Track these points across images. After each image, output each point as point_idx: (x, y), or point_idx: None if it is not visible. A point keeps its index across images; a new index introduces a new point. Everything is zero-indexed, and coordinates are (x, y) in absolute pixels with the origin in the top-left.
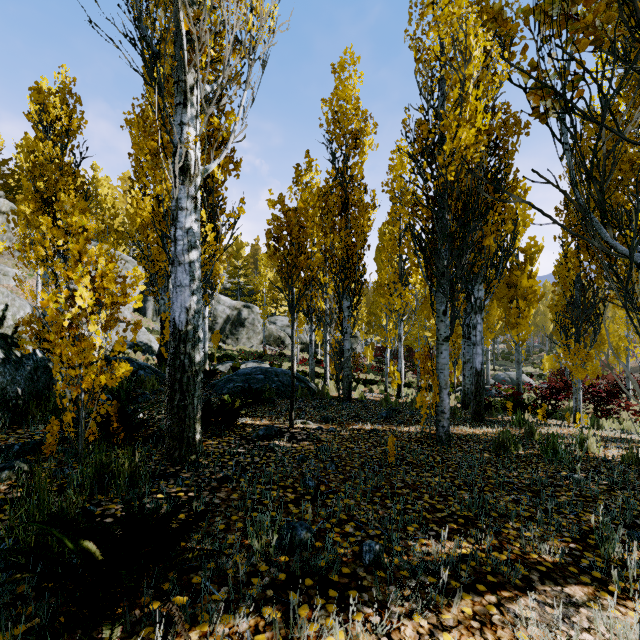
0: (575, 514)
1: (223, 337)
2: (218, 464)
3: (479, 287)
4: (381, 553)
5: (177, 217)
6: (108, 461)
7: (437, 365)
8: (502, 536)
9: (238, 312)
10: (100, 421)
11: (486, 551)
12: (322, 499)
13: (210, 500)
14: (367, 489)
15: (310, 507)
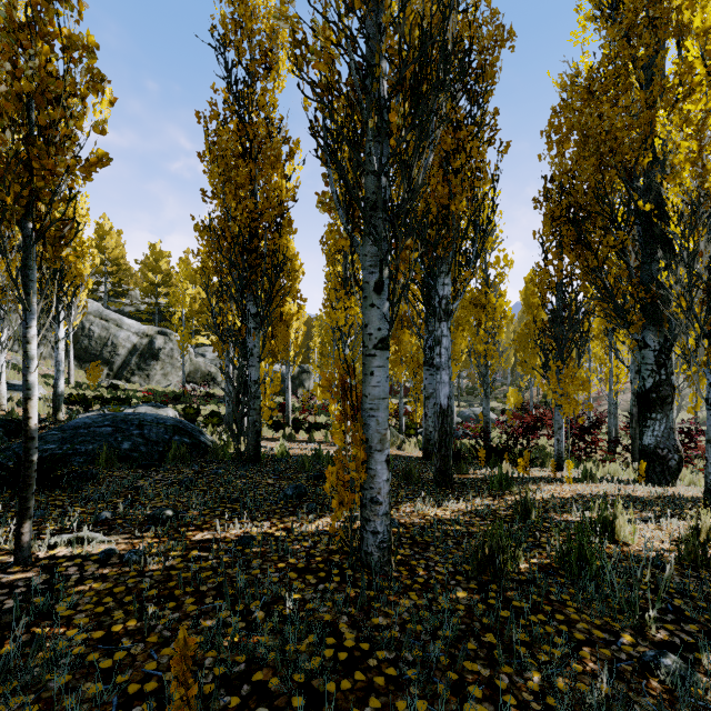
0: None
1: (127, 373)
2: None
3: (445, 280)
4: None
5: None
6: None
7: (364, 400)
8: None
9: (150, 340)
10: None
11: None
12: None
13: None
14: None
15: None
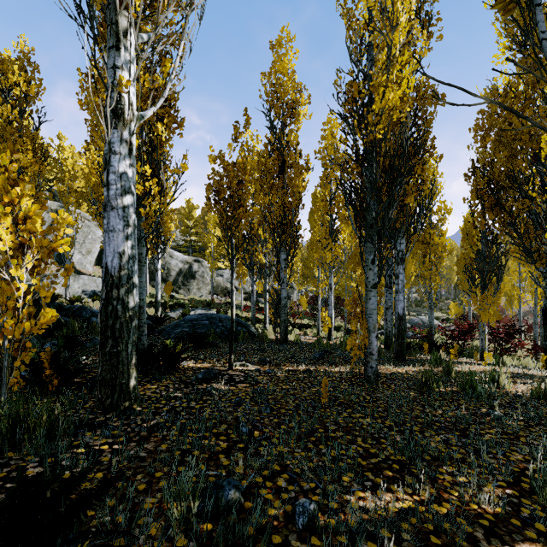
0: (503, 454)
1: (176, 288)
2: (152, 410)
3: (401, 241)
4: (316, 517)
5: (110, 161)
6: (25, 413)
7: (366, 310)
8: (438, 483)
9: (189, 266)
10: (30, 368)
11: (425, 503)
12: (255, 447)
13: (135, 453)
14: (301, 433)
15: (241, 459)
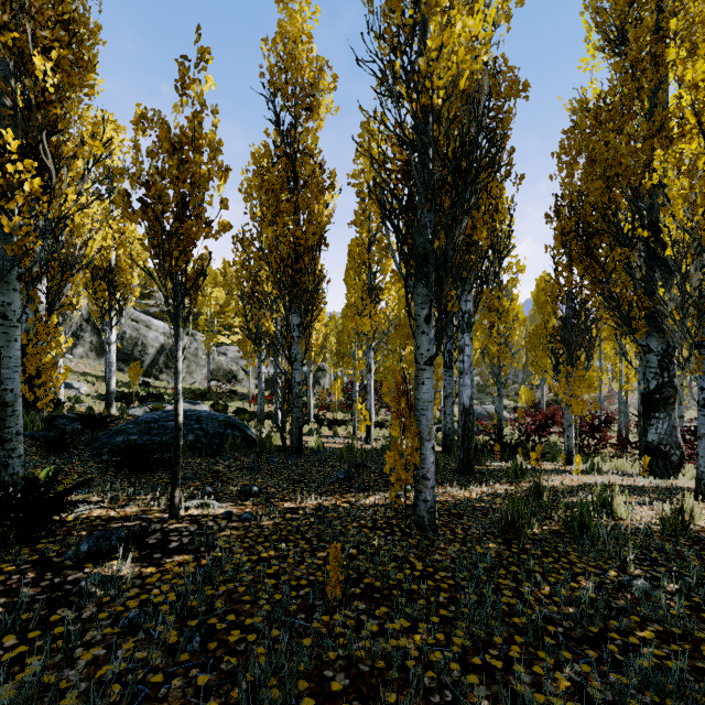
0: None
1: (155, 371)
2: None
3: (467, 297)
4: None
5: None
6: None
7: (416, 403)
8: None
9: None
10: None
11: None
12: None
13: None
14: None
15: None
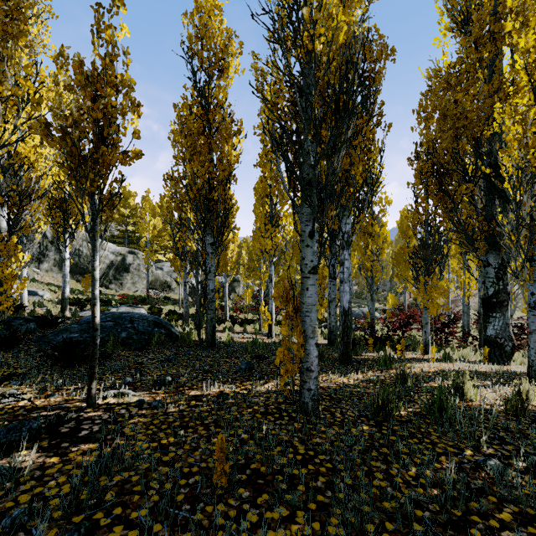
0: None
1: (106, 282)
2: None
3: (347, 221)
4: None
5: None
6: None
7: (302, 306)
8: None
9: (122, 258)
10: None
11: None
12: None
13: None
14: None
15: None
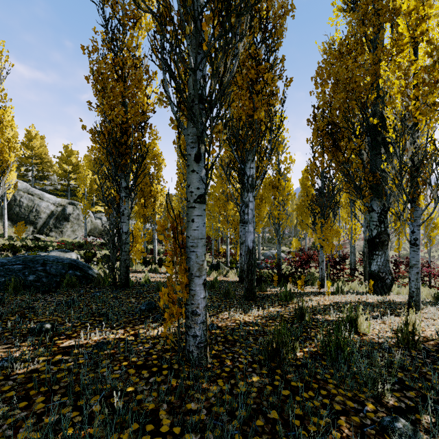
0: None
1: (46, 230)
2: None
3: (251, 165)
4: None
5: None
6: None
7: (187, 240)
8: None
9: (63, 208)
10: None
11: None
12: None
13: None
14: None
15: None
